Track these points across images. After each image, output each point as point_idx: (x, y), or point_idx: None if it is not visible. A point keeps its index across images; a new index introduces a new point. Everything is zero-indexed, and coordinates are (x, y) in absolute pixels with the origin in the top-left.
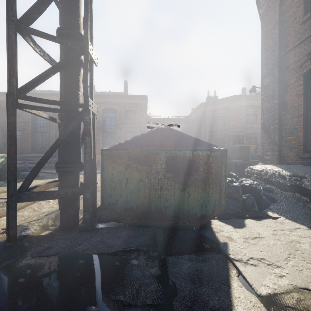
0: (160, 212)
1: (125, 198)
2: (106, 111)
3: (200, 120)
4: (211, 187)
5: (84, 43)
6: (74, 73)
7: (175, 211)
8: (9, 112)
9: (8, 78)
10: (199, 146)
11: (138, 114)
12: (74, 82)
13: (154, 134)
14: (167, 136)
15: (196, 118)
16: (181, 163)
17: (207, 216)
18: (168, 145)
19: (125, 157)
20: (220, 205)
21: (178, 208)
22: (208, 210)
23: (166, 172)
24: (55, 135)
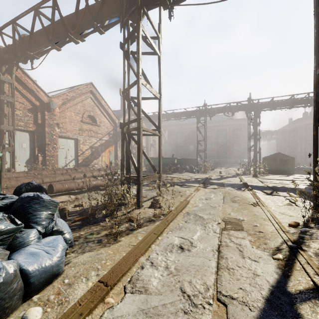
0: (277, 170)
1: (268, 167)
2: (219, 130)
3: (296, 131)
4: (290, 165)
5: (259, 136)
6: (257, 142)
7: (281, 170)
8: (250, 152)
9: (249, 146)
10: (287, 157)
11: (242, 131)
12: (256, 144)
13: (275, 154)
14: (279, 154)
15: (292, 130)
16: (283, 160)
17: (290, 171)
18: (279, 156)
19: (268, 159)
20: (293, 169)
21: (282, 170)
22: (290, 170)
23: (279, 162)
24: (188, 147)
